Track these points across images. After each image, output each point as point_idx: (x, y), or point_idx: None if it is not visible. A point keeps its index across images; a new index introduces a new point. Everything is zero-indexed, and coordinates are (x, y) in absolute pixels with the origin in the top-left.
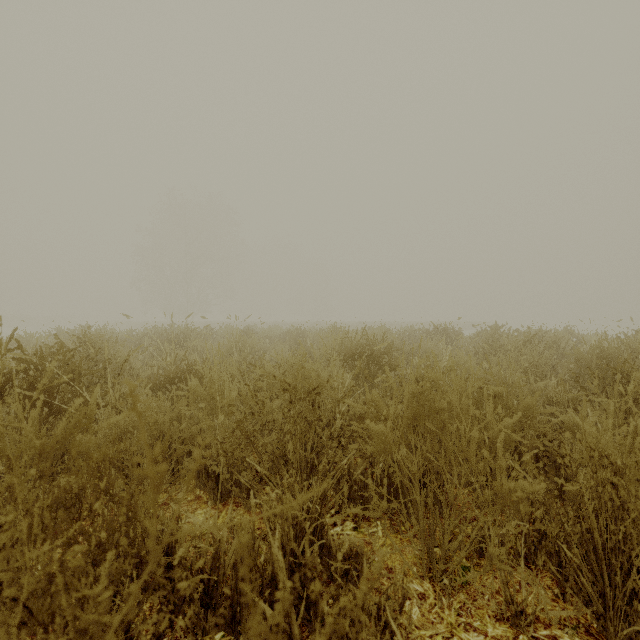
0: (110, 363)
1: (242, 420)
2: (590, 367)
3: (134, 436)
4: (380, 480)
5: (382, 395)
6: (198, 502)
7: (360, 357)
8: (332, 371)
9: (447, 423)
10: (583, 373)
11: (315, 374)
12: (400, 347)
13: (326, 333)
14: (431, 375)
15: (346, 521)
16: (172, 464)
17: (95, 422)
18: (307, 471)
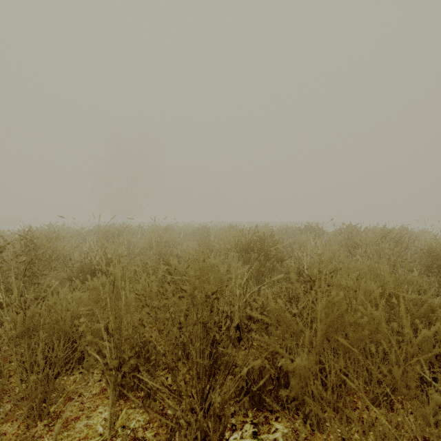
0: (38, 258)
1: (137, 326)
2: (440, 259)
3: (40, 333)
4: (278, 379)
5: (277, 291)
6: (101, 397)
7: (252, 251)
8: (230, 263)
9: (367, 342)
10: (431, 263)
11: (215, 269)
12: (281, 241)
13: (225, 230)
14: (344, 283)
15: (245, 424)
16: (73, 363)
17: (22, 310)
18: (205, 379)
